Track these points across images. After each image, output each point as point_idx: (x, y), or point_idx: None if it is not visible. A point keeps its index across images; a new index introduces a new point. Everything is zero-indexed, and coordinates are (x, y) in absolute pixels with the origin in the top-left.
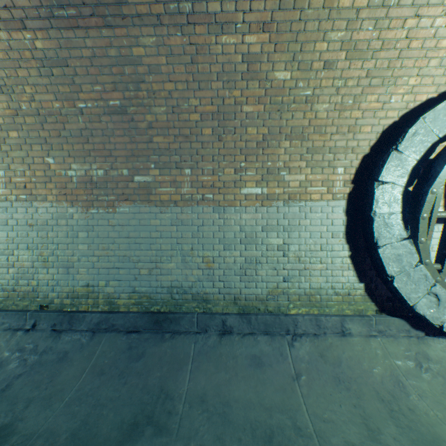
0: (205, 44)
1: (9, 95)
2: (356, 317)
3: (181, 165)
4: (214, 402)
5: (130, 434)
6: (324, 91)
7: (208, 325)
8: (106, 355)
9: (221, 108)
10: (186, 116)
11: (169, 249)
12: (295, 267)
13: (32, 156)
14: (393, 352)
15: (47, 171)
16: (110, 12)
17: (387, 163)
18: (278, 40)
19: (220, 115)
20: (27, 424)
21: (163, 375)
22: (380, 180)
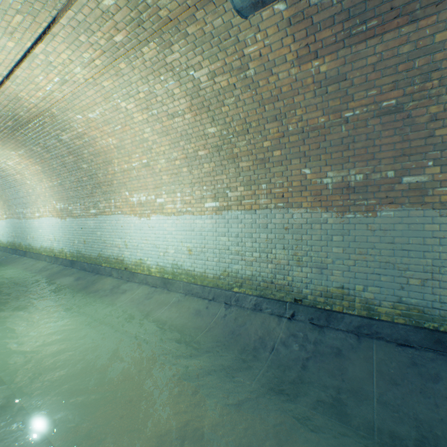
0: None
1: (280, 121)
2: None
3: None
4: None
5: None
6: None
7: None
8: (386, 363)
9: None
10: None
11: None
12: None
13: (289, 169)
14: None
15: (302, 181)
16: (421, 4)
17: None
18: None
19: None
20: (354, 412)
21: None
22: None
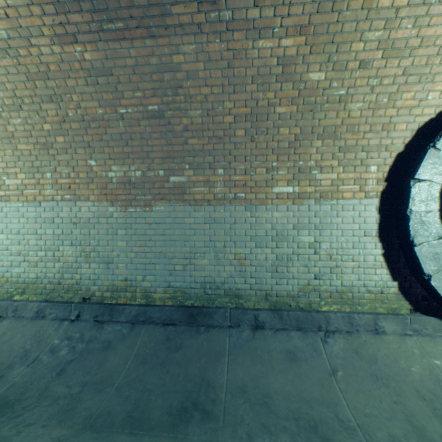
0: (242, 49)
1: (58, 103)
2: (390, 315)
3: (214, 165)
4: (255, 393)
5: (180, 419)
6: (358, 90)
7: (241, 320)
8: (147, 345)
9: (255, 110)
10: (220, 118)
11: (202, 246)
12: (326, 265)
13: (76, 159)
14: (430, 352)
15: (90, 173)
16: (154, 23)
17: (424, 161)
18: (314, 42)
19: (253, 116)
20: (85, 405)
21: (202, 365)
22: (416, 178)
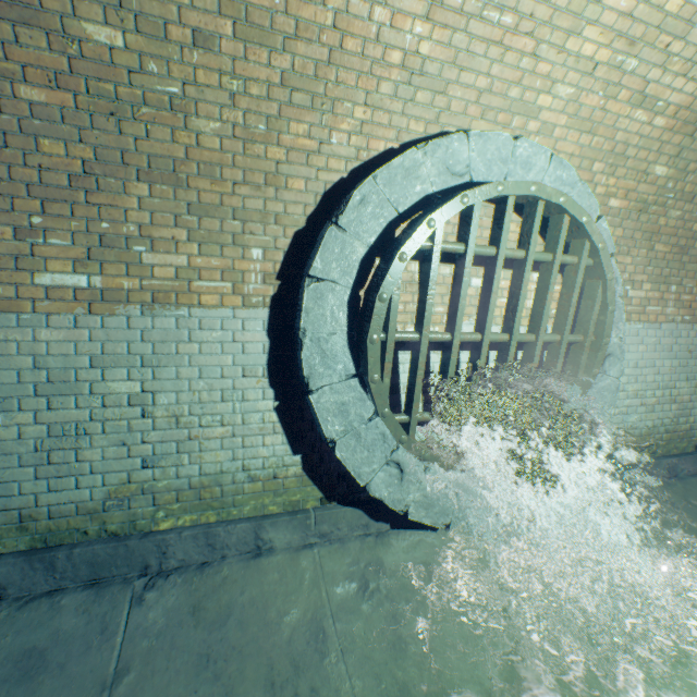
0: None
1: None
2: (283, 517)
3: None
4: None
5: None
6: (207, 94)
7: None
8: None
9: None
10: None
11: None
12: (169, 438)
13: None
14: (331, 572)
15: None
16: None
17: (322, 246)
18: None
19: None
20: None
21: None
22: (313, 275)
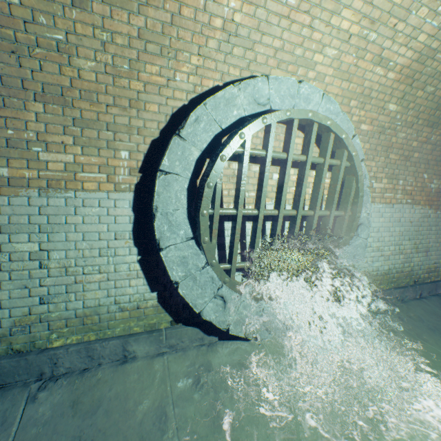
0: None
1: None
2: (143, 335)
3: None
4: None
5: None
6: (85, 41)
7: None
8: None
9: None
10: None
11: None
12: (60, 282)
13: None
14: (175, 372)
15: None
16: None
17: (169, 150)
18: None
19: None
20: None
21: None
22: (163, 170)
